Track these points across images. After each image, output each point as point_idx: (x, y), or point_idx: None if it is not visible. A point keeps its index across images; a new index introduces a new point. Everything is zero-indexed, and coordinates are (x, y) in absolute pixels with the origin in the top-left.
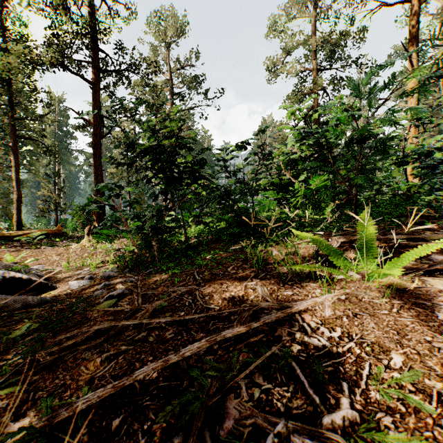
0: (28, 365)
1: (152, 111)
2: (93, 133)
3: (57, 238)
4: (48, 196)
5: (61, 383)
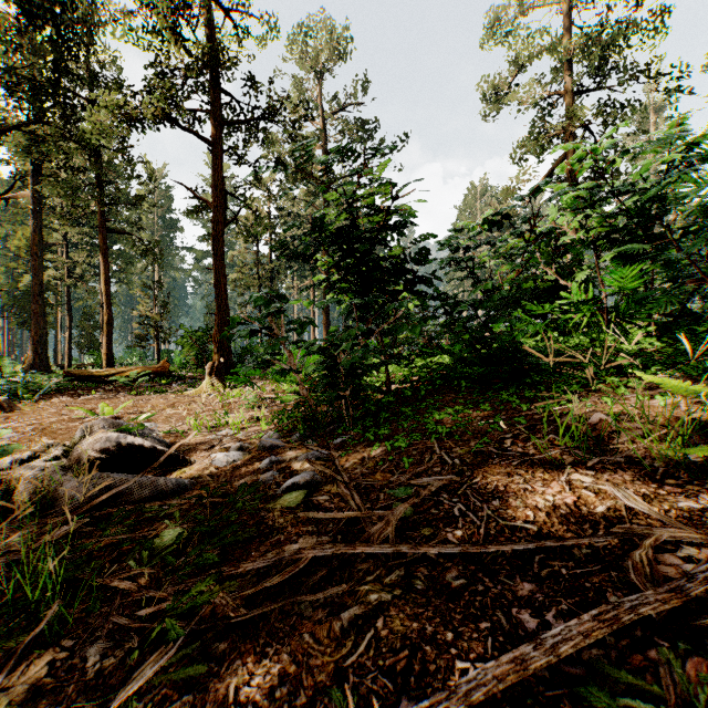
0: (208, 623)
1: (296, 181)
2: (212, 220)
3: (162, 379)
4: (146, 316)
5: (277, 669)
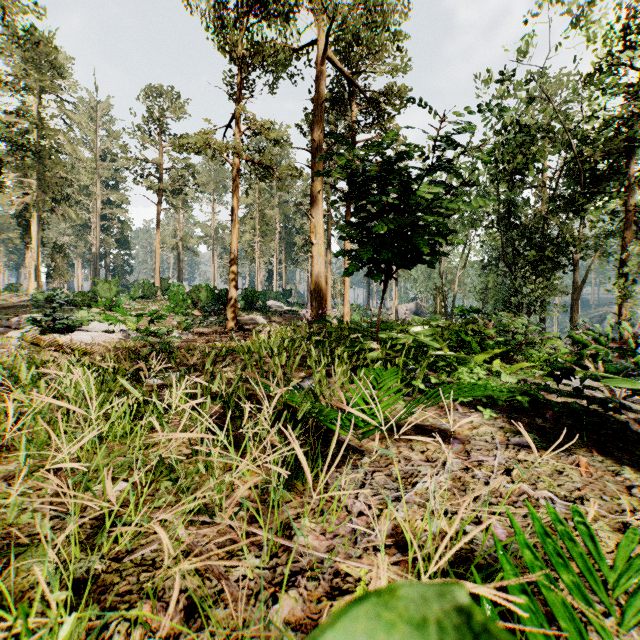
0: None
1: None
2: None
3: None
4: None
5: None
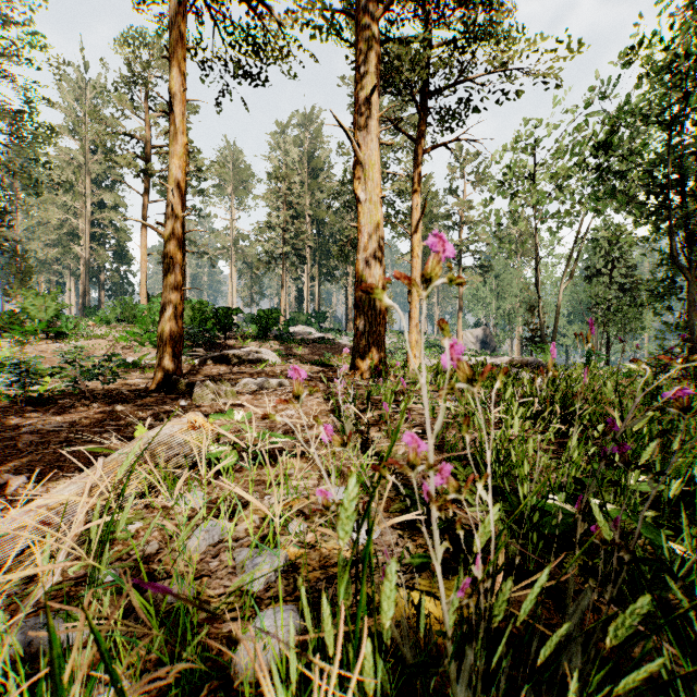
0: None
1: None
2: None
3: None
4: None
5: None
